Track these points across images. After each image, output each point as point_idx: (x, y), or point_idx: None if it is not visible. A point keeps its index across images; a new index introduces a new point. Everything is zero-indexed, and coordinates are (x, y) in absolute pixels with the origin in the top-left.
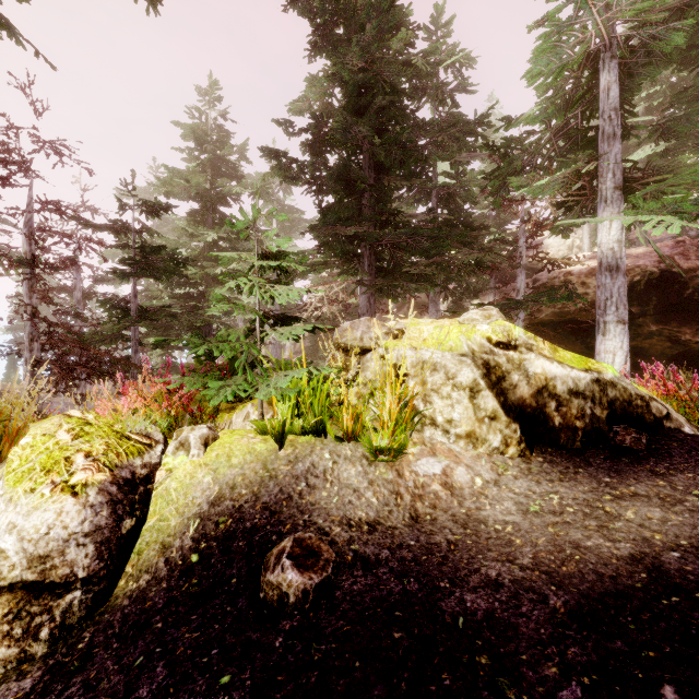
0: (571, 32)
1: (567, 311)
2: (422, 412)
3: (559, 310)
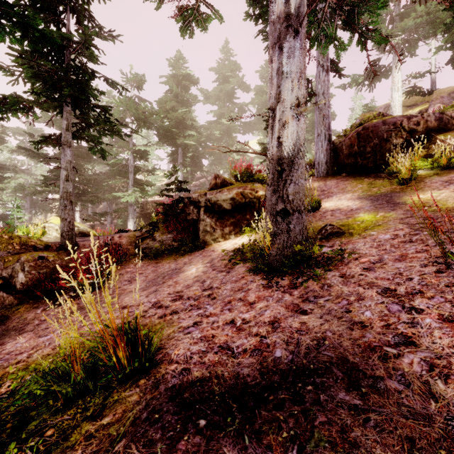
0: (112, 150)
1: (146, 213)
2: (47, 233)
3: (145, 212)
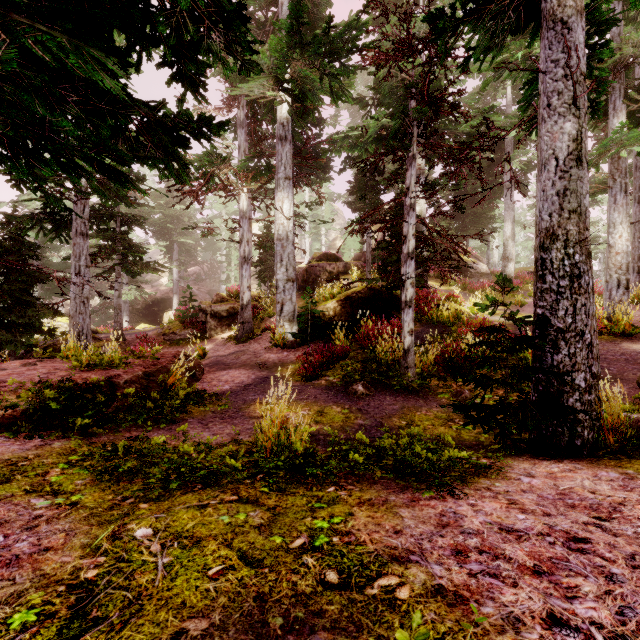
0: None
1: (135, 308)
2: (58, 331)
3: (134, 308)
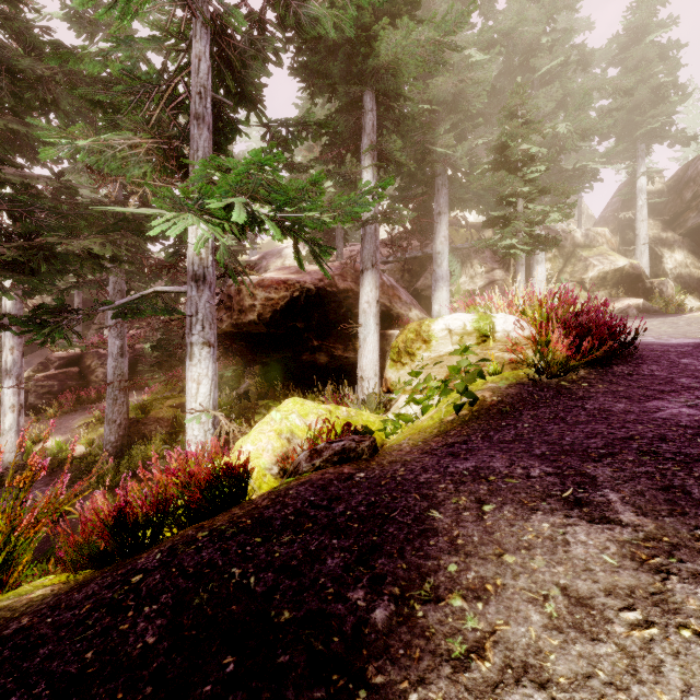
0: None
1: (241, 323)
2: None
3: (235, 321)
